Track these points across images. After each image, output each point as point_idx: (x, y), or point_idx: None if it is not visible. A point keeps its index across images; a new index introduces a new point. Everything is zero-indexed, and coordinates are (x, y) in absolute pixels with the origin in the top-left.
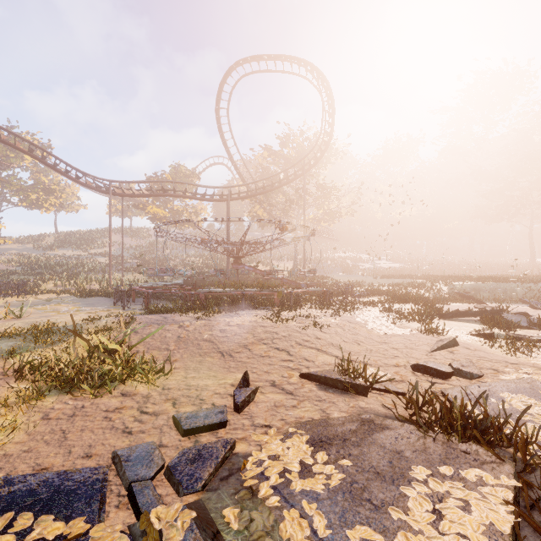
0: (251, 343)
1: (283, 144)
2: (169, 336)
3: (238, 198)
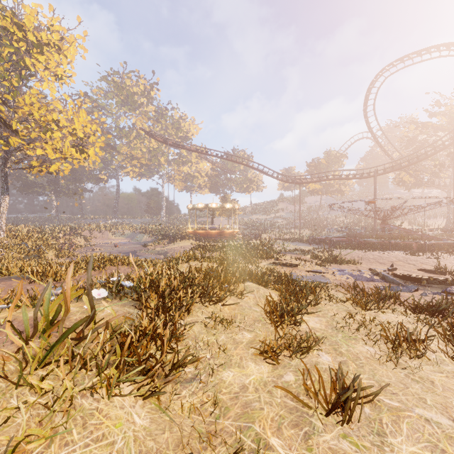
0: (394, 261)
1: (432, 115)
2: (353, 256)
3: (384, 173)
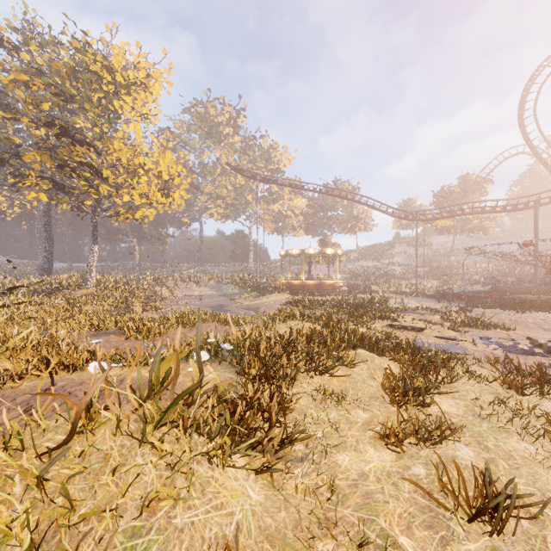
0: None
1: None
2: (503, 318)
3: (550, 202)
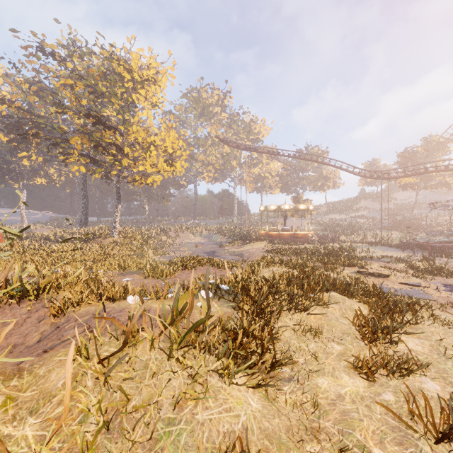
0: None
1: None
2: None
3: None
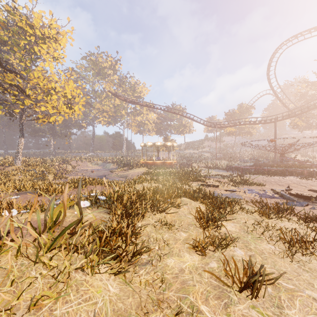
0: (290, 184)
1: None
2: (259, 179)
3: (282, 119)
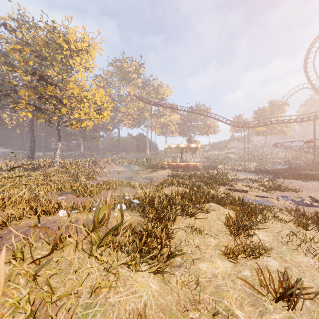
0: None
1: None
2: (295, 185)
3: None
